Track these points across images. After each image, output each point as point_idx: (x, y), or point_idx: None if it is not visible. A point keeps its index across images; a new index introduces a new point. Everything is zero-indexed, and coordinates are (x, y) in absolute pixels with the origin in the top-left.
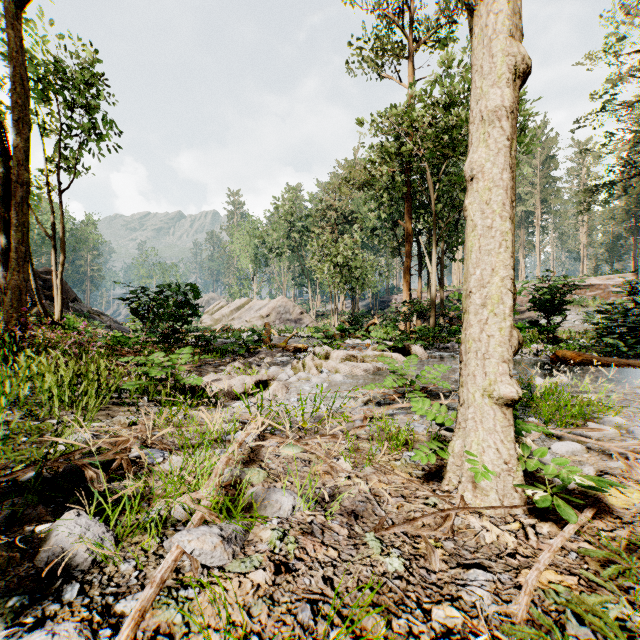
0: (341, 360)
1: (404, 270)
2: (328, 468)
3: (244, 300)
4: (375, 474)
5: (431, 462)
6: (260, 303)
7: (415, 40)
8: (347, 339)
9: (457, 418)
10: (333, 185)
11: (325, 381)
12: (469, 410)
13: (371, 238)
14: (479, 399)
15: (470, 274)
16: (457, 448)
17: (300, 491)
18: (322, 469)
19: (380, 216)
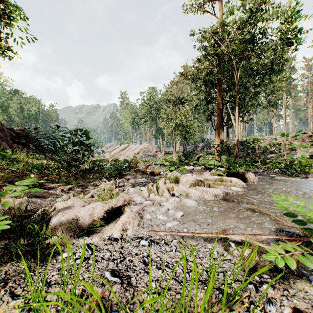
0: (190, 184)
1: (216, 125)
2: None
3: (126, 145)
4: None
5: None
6: (134, 146)
7: None
8: (184, 166)
9: None
10: (173, 83)
11: (178, 207)
12: None
13: (194, 111)
14: None
15: None
16: None
17: None
18: None
19: (199, 98)
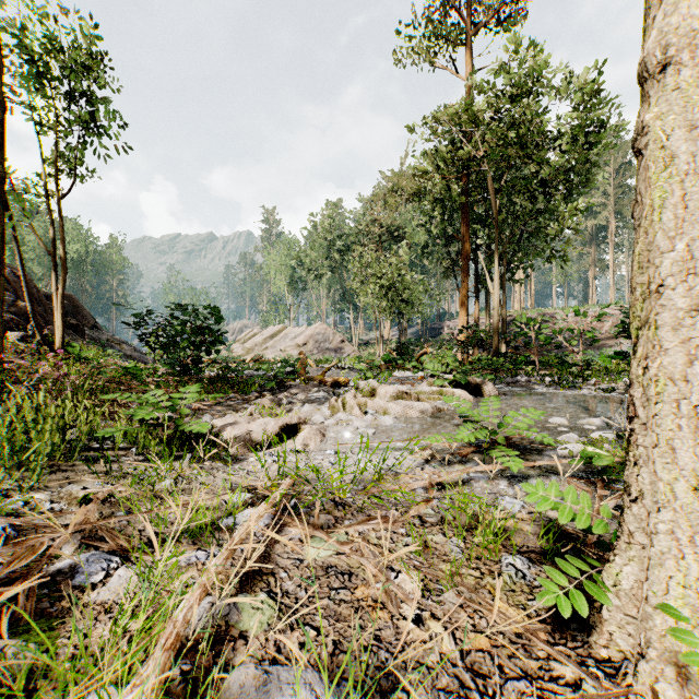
0: (391, 398)
1: (460, 291)
2: (382, 595)
3: (279, 327)
4: (464, 610)
5: (579, 609)
6: (296, 330)
7: (473, 25)
8: (395, 371)
9: (623, 523)
10: (378, 198)
11: (371, 425)
12: (660, 515)
13: (421, 257)
14: (685, 496)
15: (661, 251)
16: (627, 581)
17: (330, 688)
18: (371, 595)
19: (431, 231)
